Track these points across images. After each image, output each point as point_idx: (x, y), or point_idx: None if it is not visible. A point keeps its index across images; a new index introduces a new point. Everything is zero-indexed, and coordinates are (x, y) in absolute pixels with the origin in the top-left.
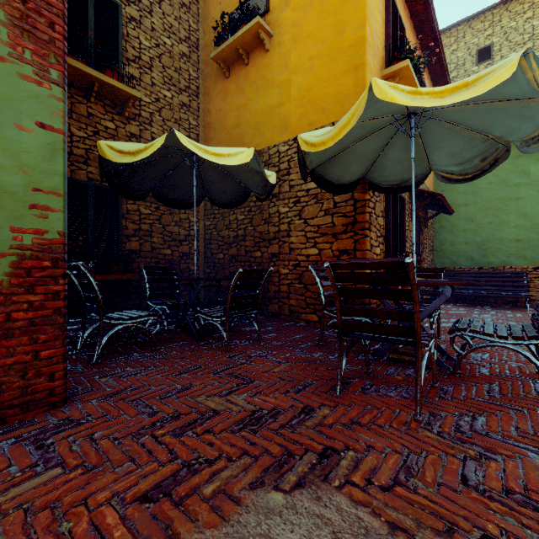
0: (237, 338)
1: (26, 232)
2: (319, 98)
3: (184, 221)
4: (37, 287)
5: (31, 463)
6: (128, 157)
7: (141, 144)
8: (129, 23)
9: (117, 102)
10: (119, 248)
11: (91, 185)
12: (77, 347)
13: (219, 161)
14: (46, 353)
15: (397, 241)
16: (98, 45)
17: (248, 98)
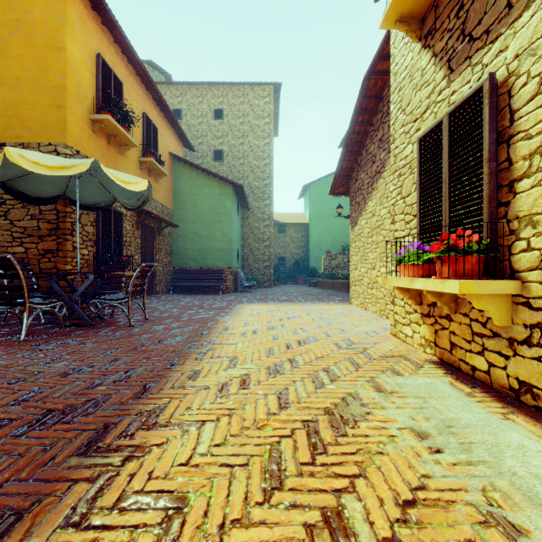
0: None
1: None
2: (26, 118)
3: None
4: None
5: None
6: None
7: None
8: None
9: None
10: None
11: None
12: None
13: None
14: None
15: (111, 245)
16: None
17: None
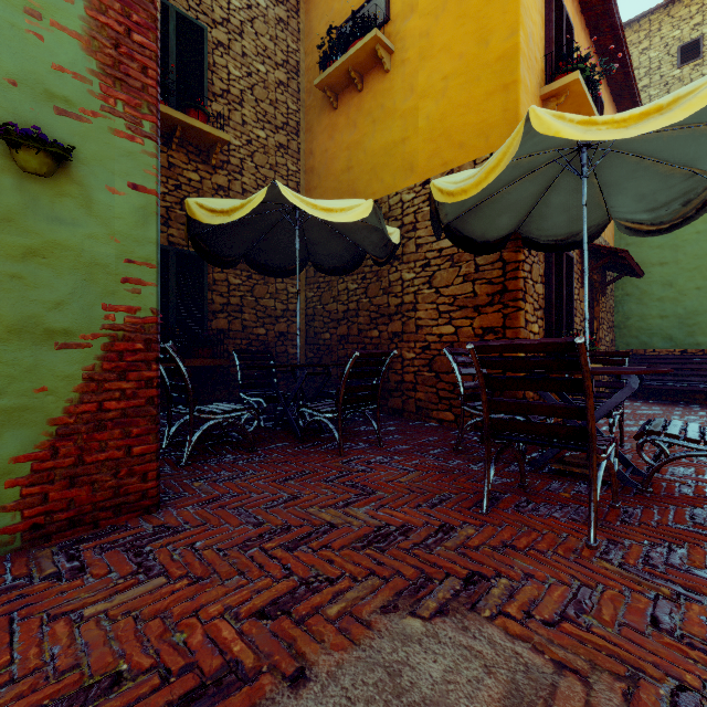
0: (351, 439)
1: (118, 309)
2: (456, 130)
3: (282, 292)
4: (129, 373)
5: (132, 570)
6: (221, 216)
7: (235, 200)
8: (216, 49)
9: (202, 148)
10: (204, 326)
11: (172, 251)
12: (163, 445)
13: (330, 218)
14: (139, 449)
15: (563, 315)
16: (181, 79)
17: (362, 133)
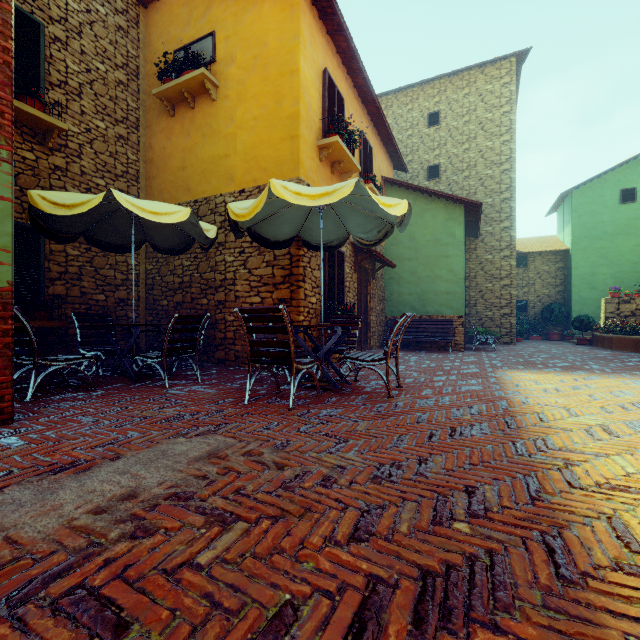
0: (177, 379)
1: None
2: (262, 158)
3: (122, 264)
4: None
5: (3, 445)
6: (63, 209)
7: (76, 194)
8: (53, 43)
9: (38, 130)
10: (40, 292)
11: None
12: None
13: (156, 219)
14: None
15: (335, 291)
16: (15, 66)
17: (195, 142)
